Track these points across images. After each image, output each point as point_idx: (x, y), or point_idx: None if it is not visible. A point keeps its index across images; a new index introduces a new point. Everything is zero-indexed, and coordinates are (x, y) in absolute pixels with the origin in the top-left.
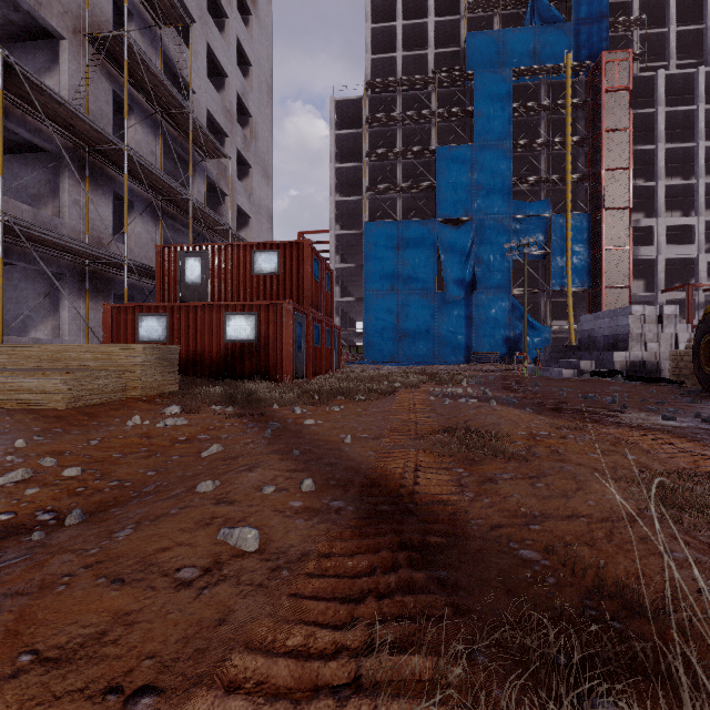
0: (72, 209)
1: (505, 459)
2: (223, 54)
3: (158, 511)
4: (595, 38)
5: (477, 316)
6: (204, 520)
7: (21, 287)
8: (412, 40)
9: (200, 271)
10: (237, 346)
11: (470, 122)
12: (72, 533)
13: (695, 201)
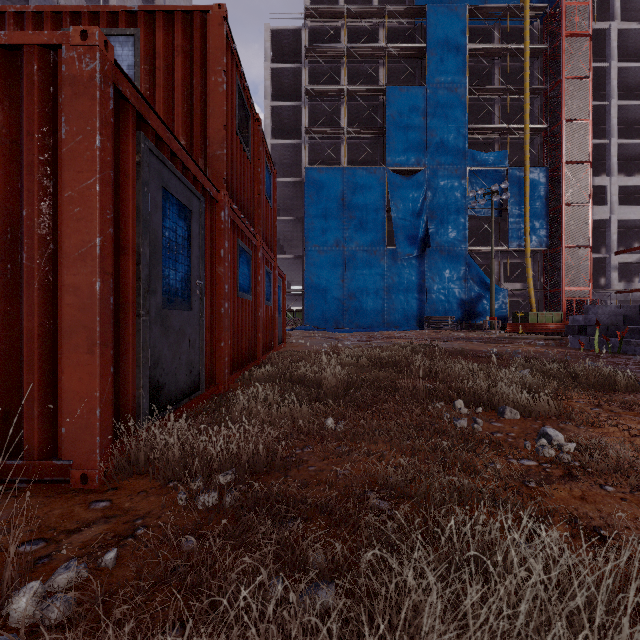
0: None
1: None
2: None
3: None
4: None
5: (430, 277)
6: None
7: None
8: None
9: None
10: None
11: (421, 63)
12: None
13: None
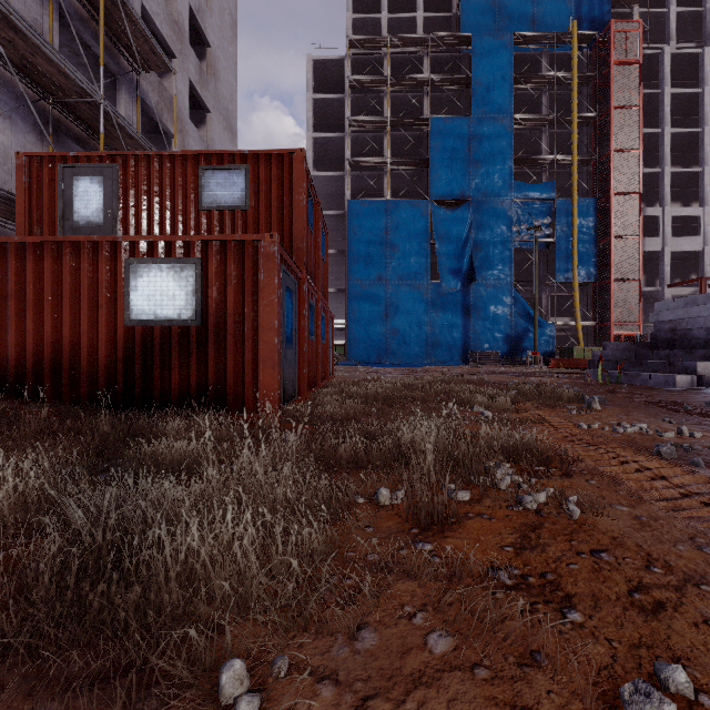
0: None
1: None
2: None
3: None
4: (596, 11)
5: (475, 311)
6: None
7: None
8: (397, 3)
9: (100, 201)
10: (155, 333)
11: (467, 93)
12: None
13: (700, 190)
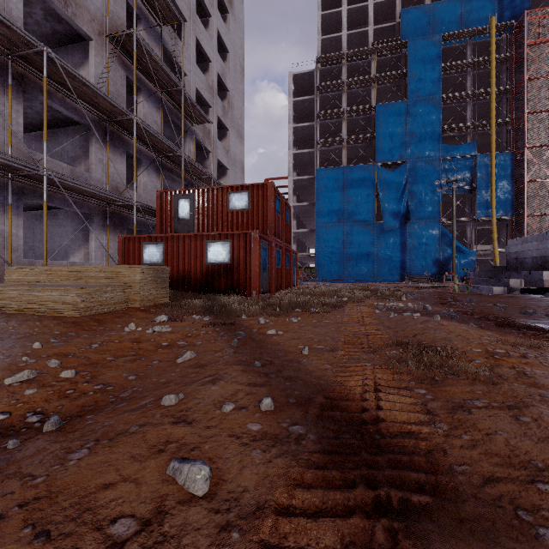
0: (98, 165)
1: (468, 380)
2: (207, 45)
3: (119, 427)
4: (517, 0)
5: (410, 242)
6: (158, 445)
7: (64, 225)
8: (354, 21)
9: (188, 209)
10: (216, 267)
11: (404, 82)
12: (40, 444)
13: None
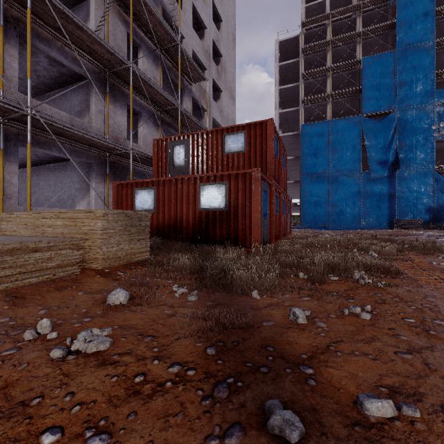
0: (98, 116)
1: None
2: (203, 12)
3: None
4: None
5: (400, 190)
6: None
7: (71, 176)
8: None
9: (183, 155)
10: (210, 214)
11: (392, 33)
12: None
13: None
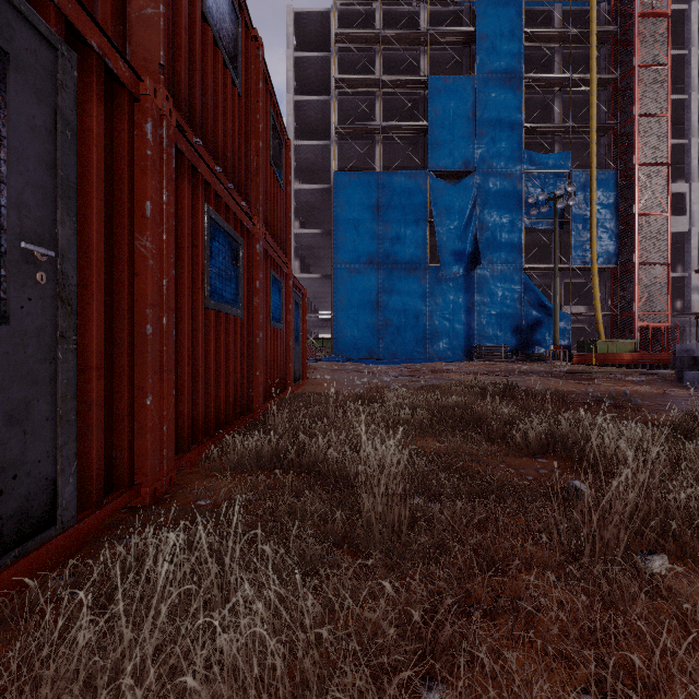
0: None
1: None
2: None
3: None
4: None
5: (480, 299)
6: None
7: None
8: None
9: None
10: None
11: (469, 51)
12: None
13: None
